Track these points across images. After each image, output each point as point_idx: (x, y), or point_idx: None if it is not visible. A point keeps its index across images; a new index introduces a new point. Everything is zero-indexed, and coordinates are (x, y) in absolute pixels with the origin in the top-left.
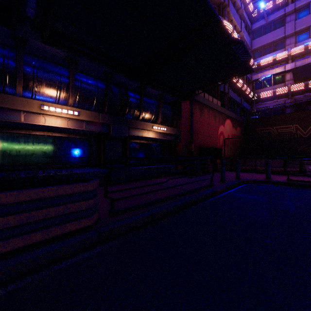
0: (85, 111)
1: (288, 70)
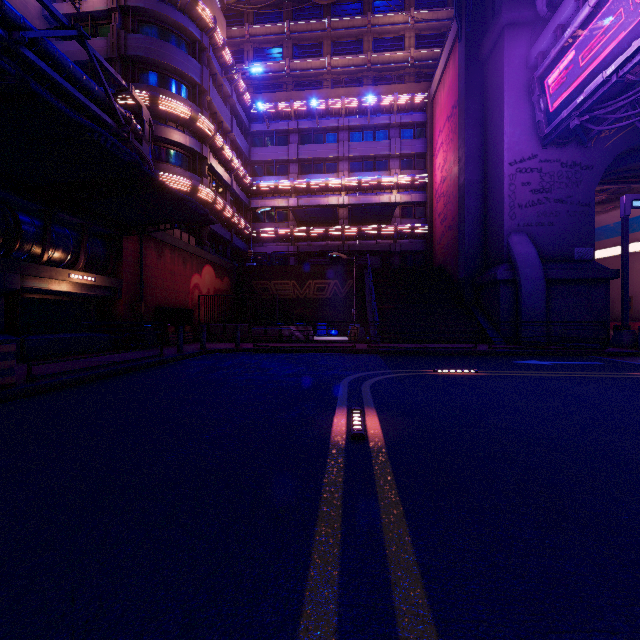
0: None
1: (292, 207)
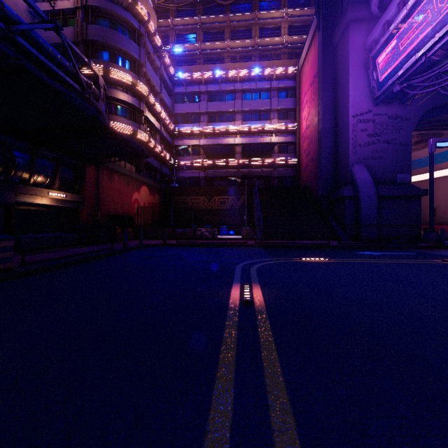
0: None
1: (202, 145)
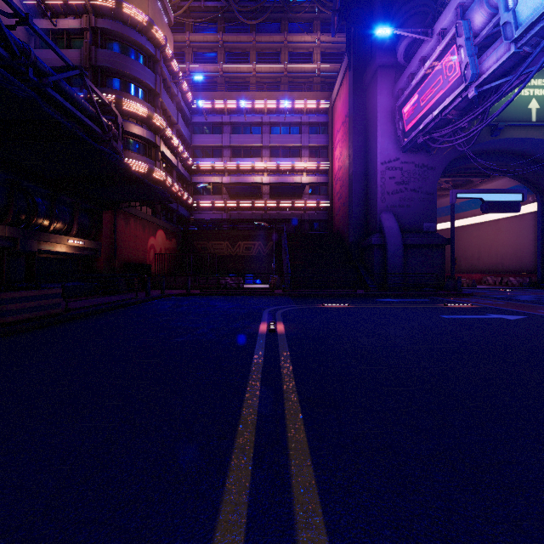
0: None
1: (225, 183)
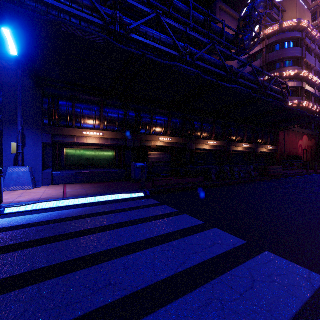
0: (250, 144)
1: None
